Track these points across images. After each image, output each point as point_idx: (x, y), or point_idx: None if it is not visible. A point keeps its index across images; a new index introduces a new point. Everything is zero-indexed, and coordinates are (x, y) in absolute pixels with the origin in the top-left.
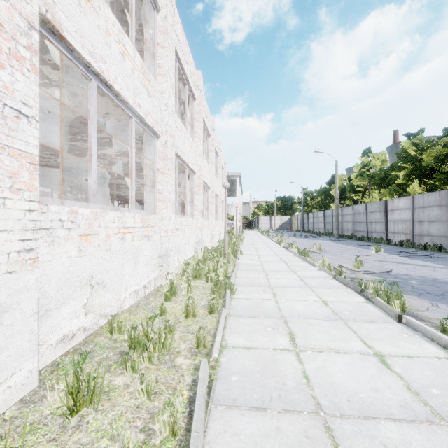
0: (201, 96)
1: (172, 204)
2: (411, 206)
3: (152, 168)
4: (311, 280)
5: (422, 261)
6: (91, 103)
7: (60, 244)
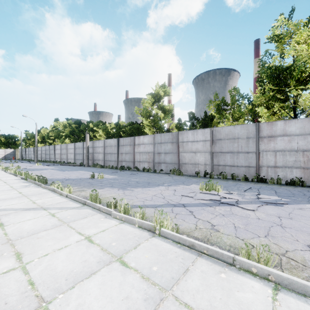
0: None
1: None
2: (60, 148)
3: None
4: None
5: (47, 166)
6: None
7: None
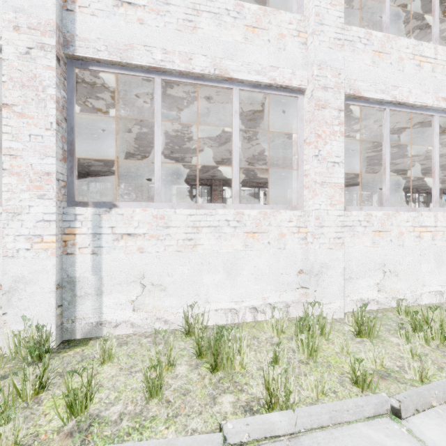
0: None
1: None
2: None
3: None
4: None
5: None
6: (384, 127)
7: (358, 236)
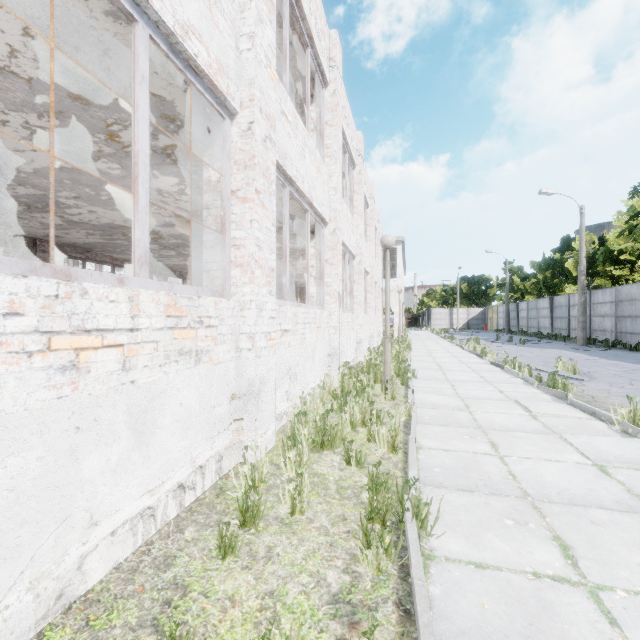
0: (339, 79)
1: (267, 273)
2: None
3: (219, 190)
4: (633, 474)
5: None
6: None
7: None
